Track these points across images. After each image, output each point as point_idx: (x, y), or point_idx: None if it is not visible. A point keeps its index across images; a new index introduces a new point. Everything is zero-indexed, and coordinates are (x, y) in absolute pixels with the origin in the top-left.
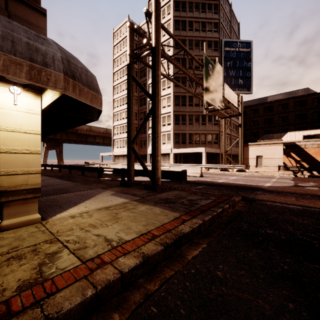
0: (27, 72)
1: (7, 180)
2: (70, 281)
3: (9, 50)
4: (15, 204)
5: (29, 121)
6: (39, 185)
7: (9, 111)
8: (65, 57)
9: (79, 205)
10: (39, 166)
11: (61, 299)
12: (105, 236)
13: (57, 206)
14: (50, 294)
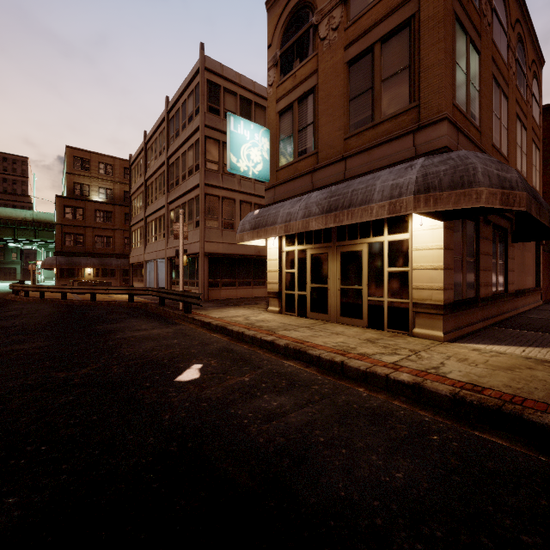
0: (387, 209)
1: (416, 293)
2: (370, 362)
3: (379, 199)
4: (423, 317)
5: (432, 237)
6: (442, 302)
7: (418, 232)
8: (422, 174)
9: (522, 347)
10: (442, 282)
11: (355, 362)
12: (444, 366)
13: (497, 340)
14: (357, 359)
